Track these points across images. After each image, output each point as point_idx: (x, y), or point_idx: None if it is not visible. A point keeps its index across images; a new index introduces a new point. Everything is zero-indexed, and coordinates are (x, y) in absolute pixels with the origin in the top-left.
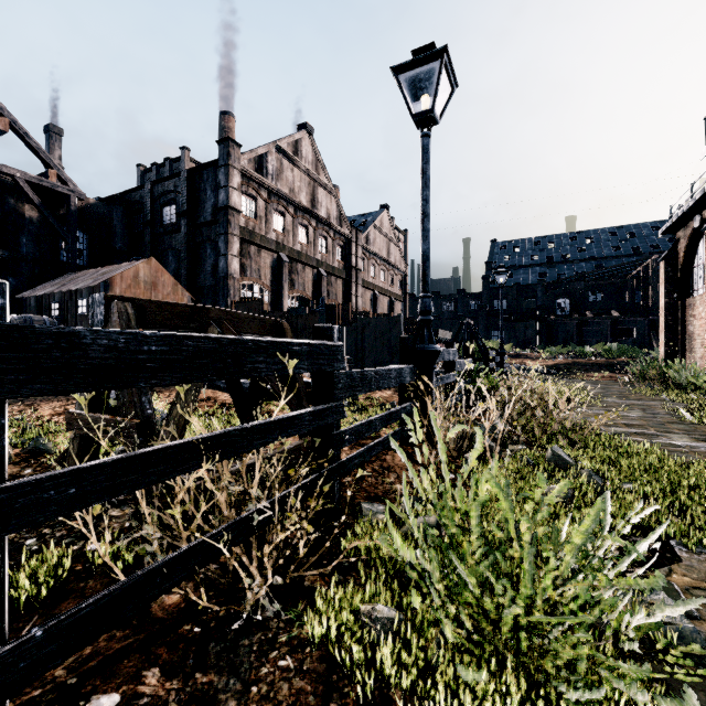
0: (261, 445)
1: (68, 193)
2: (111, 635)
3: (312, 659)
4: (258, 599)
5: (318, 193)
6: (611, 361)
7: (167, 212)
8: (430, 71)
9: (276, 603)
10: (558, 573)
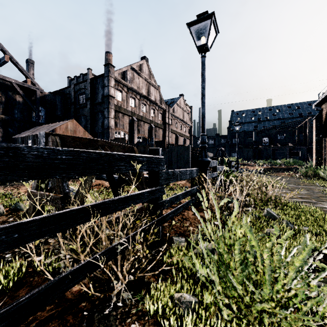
0: (122, 208)
1: (36, 90)
2: (44, 308)
3: (149, 323)
4: (121, 288)
5: (150, 89)
6: (289, 167)
7: (81, 98)
8: (205, 25)
9: (130, 291)
10: (285, 281)
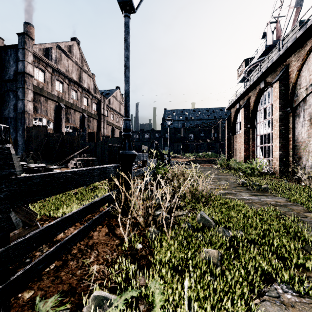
0: None
1: None
2: None
3: None
4: None
5: (83, 75)
6: (209, 159)
7: None
8: None
9: None
10: None
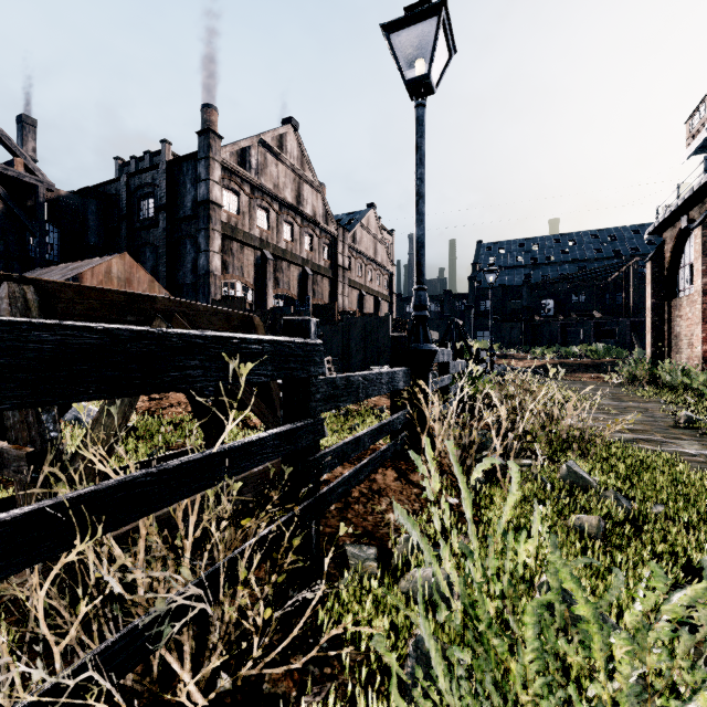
0: (196, 491)
1: (36, 184)
2: None
3: None
4: None
5: (303, 190)
6: (597, 361)
7: (144, 206)
8: (426, 31)
9: None
10: None
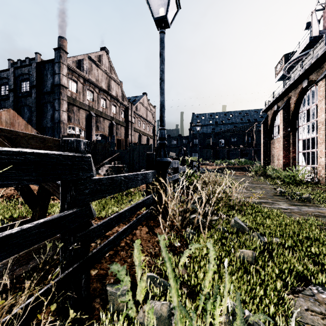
0: None
1: None
2: None
3: None
4: None
5: (111, 83)
6: (242, 166)
7: (23, 85)
8: None
9: None
10: None
